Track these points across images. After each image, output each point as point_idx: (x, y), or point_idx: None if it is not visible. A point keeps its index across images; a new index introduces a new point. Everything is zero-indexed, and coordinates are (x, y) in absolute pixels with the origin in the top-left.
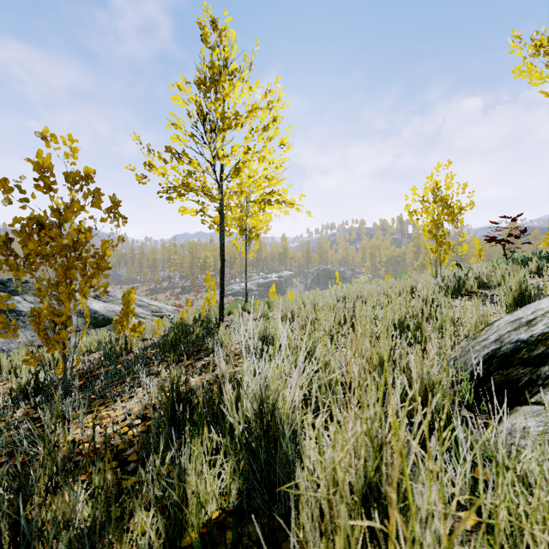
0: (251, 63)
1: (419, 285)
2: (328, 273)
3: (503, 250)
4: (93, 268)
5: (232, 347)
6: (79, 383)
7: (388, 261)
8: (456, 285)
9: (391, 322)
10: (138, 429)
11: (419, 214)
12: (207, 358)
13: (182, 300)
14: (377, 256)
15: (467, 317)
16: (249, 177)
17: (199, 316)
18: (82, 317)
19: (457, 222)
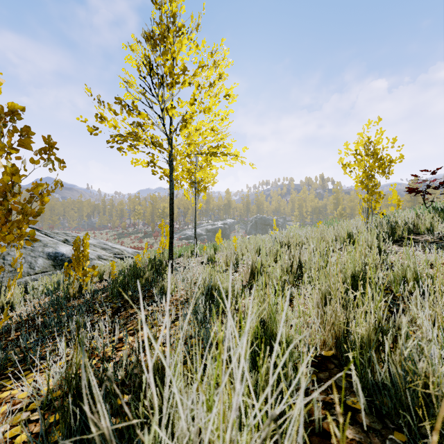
0: (198, 25)
1: (353, 231)
2: (264, 220)
3: (406, 202)
4: (18, 213)
5: (178, 294)
6: (16, 334)
7: (312, 211)
8: (390, 231)
9: (350, 275)
10: (36, 427)
11: (351, 166)
12: (150, 307)
13: (144, 243)
14: (303, 207)
15: (443, 270)
16: (196, 129)
17: (154, 258)
18: (50, 259)
19: (389, 173)
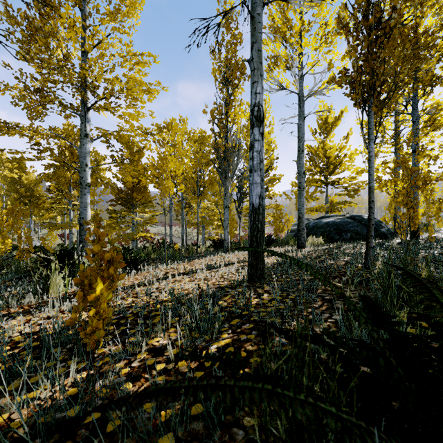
0: None
1: None
2: None
3: None
4: None
5: None
6: None
7: None
8: None
9: None
10: None
11: None
12: None
13: None
14: None
15: None
16: None
17: None
18: None
19: None
